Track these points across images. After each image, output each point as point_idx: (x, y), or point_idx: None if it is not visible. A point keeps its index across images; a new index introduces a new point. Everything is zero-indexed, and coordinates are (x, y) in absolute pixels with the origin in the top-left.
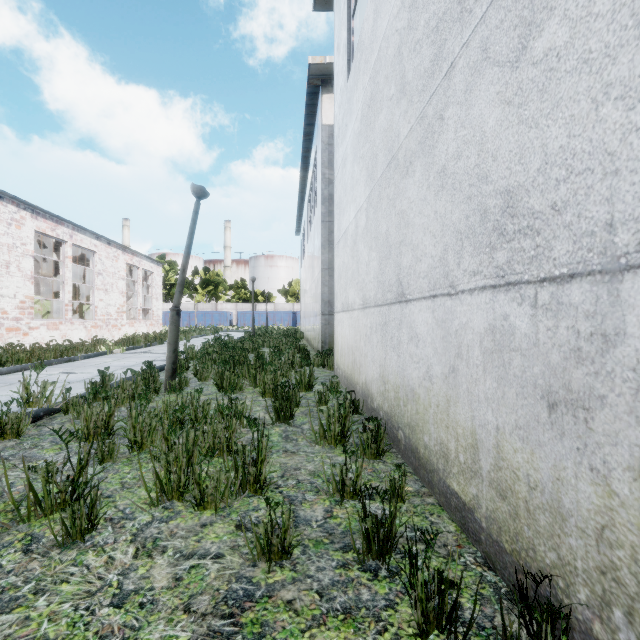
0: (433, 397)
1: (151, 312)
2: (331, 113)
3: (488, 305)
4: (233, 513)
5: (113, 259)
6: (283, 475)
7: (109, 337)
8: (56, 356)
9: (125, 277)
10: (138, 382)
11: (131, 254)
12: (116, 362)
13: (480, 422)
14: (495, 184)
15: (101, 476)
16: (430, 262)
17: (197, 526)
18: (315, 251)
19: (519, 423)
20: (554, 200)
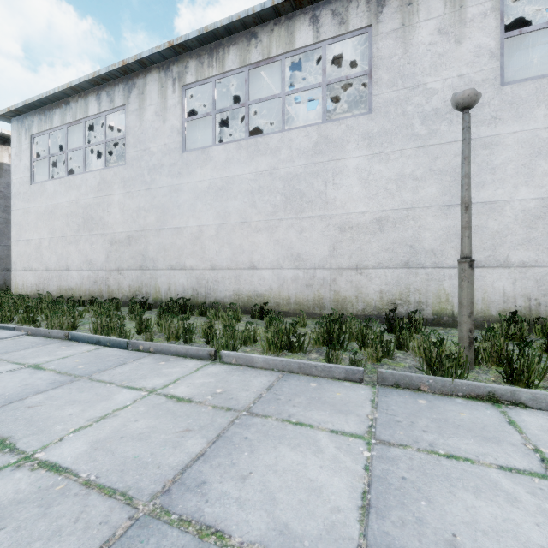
0: (78, 287)
1: None
2: None
3: (88, 272)
4: None
5: None
6: None
7: None
8: None
9: None
10: None
11: None
12: None
13: (87, 288)
14: (89, 258)
15: None
16: (77, 264)
17: None
18: None
19: (92, 285)
20: (95, 263)
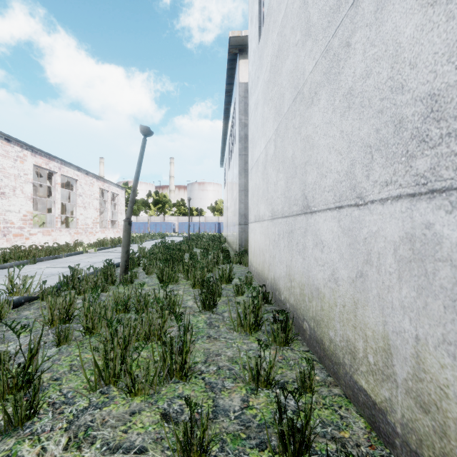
0: (339, 298)
1: (117, 223)
2: (246, 74)
3: (404, 214)
4: (160, 400)
5: (90, 185)
6: (206, 361)
7: (87, 241)
8: (46, 254)
9: (98, 198)
10: (98, 276)
11: (103, 181)
12: (89, 259)
13: (394, 328)
14: (414, 91)
15: (55, 358)
16: (335, 177)
17: (126, 414)
18: (234, 177)
19: (448, 338)
20: None
